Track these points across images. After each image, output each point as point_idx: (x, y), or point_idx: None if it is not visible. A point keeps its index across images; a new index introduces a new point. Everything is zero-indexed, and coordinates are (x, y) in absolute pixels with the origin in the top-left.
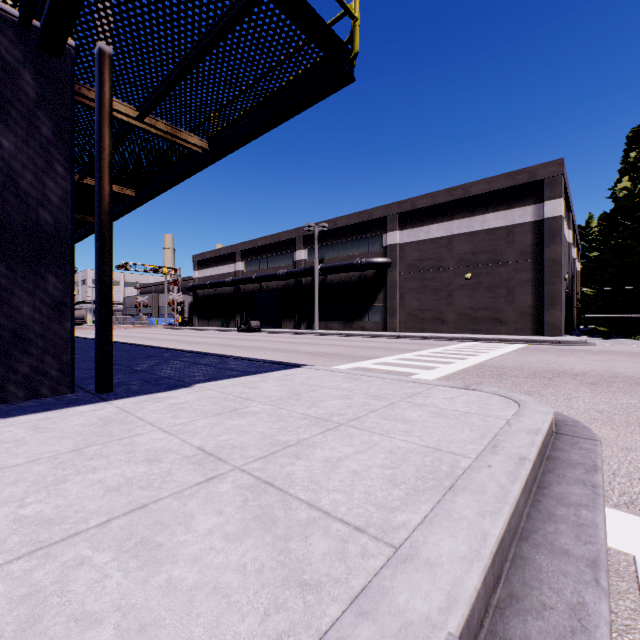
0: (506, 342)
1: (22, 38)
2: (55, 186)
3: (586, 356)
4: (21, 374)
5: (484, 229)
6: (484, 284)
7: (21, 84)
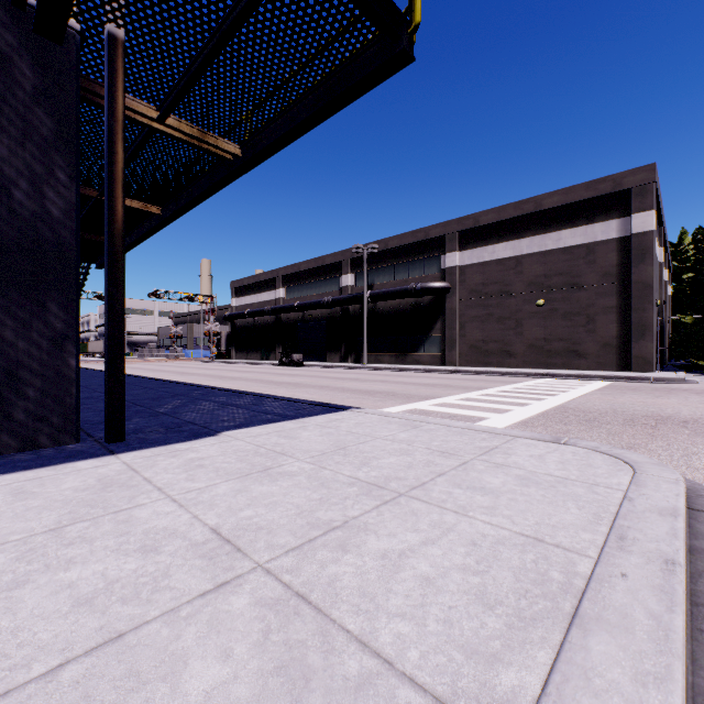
0: (587, 379)
1: (17, 20)
2: (56, 197)
3: (690, 397)
4: (15, 421)
5: (559, 248)
6: (559, 311)
7: (15, 75)
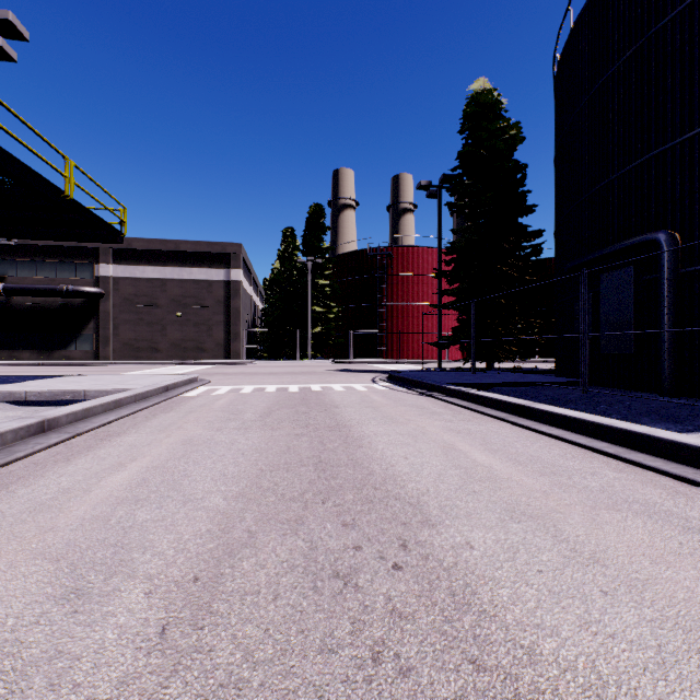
0: (205, 364)
1: None
2: None
3: (242, 368)
4: None
5: (192, 279)
6: (192, 321)
7: None
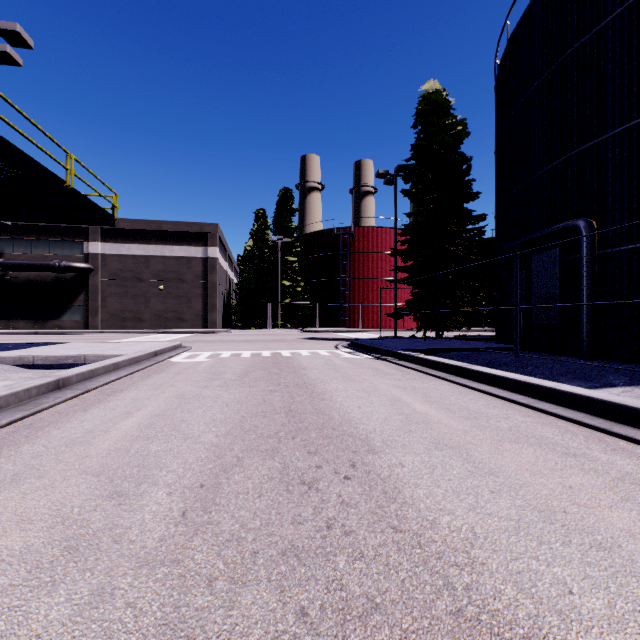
0: (186, 333)
1: None
2: None
3: (219, 336)
4: None
5: (173, 256)
6: (173, 294)
7: None
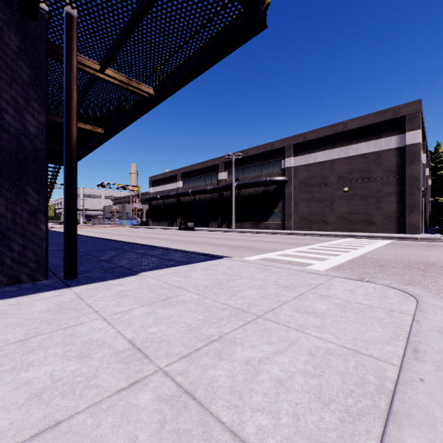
0: (376, 238)
1: (6, 4)
2: (33, 119)
3: None
4: (6, 265)
5: (358, 154)
6: (358, 195)
7: (6, 40)
